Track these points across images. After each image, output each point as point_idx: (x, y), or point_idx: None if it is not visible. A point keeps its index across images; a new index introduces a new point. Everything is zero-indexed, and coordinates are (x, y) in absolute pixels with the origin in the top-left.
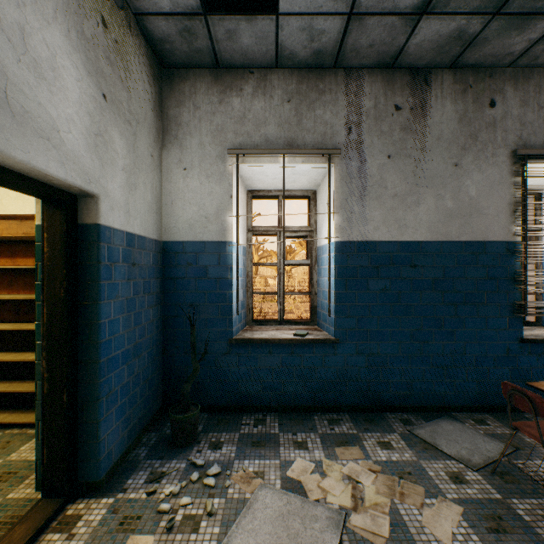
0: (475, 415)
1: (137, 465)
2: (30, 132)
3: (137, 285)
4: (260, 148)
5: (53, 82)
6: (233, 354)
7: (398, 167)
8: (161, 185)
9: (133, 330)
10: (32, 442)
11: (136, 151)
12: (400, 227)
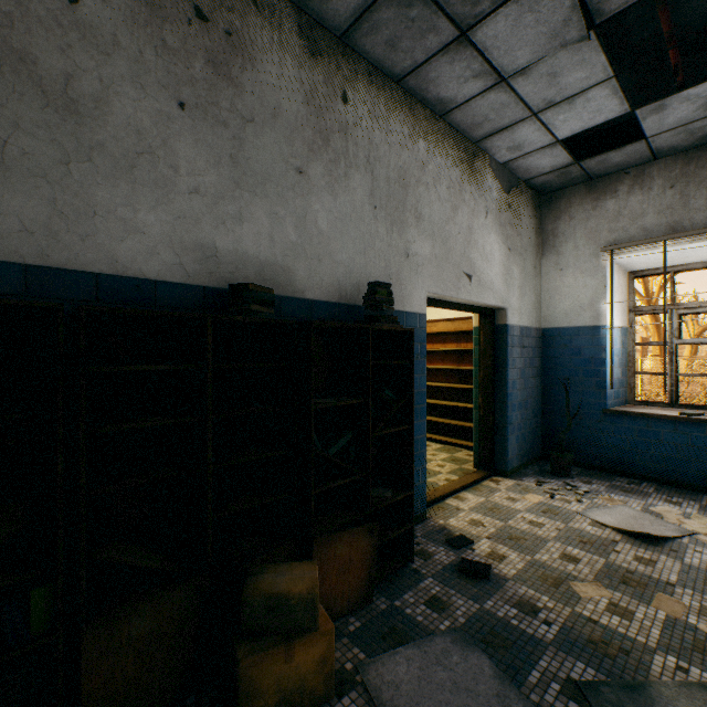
0: None
1: (527, 475)
2: (485, 289)
3: (525, 360)
4: (636, 239)
5: (491, 260)
6: (606, 423)
7: None
8: (540, 286)
9: (522, 390)
10: (461, 452)
11: (524, 271)
12: None
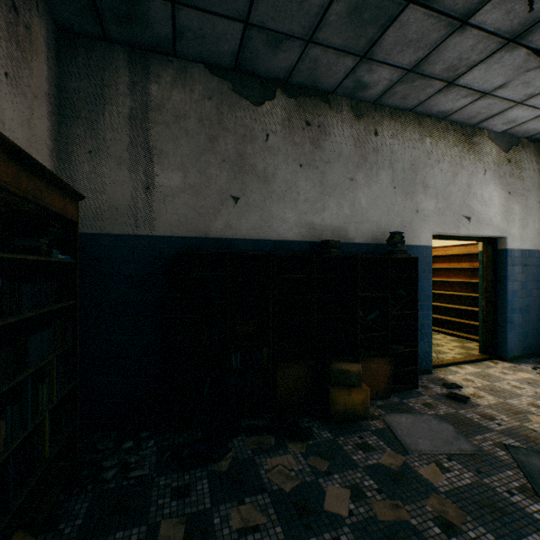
0: None
1: (526, 362)
2: (483, 225)
3: (527, 275)
4: None
5: (489, 204)
6: None
7: None
8: None
9: (524, 298)
10: (471, 344)
11: (526, 207)
12: None
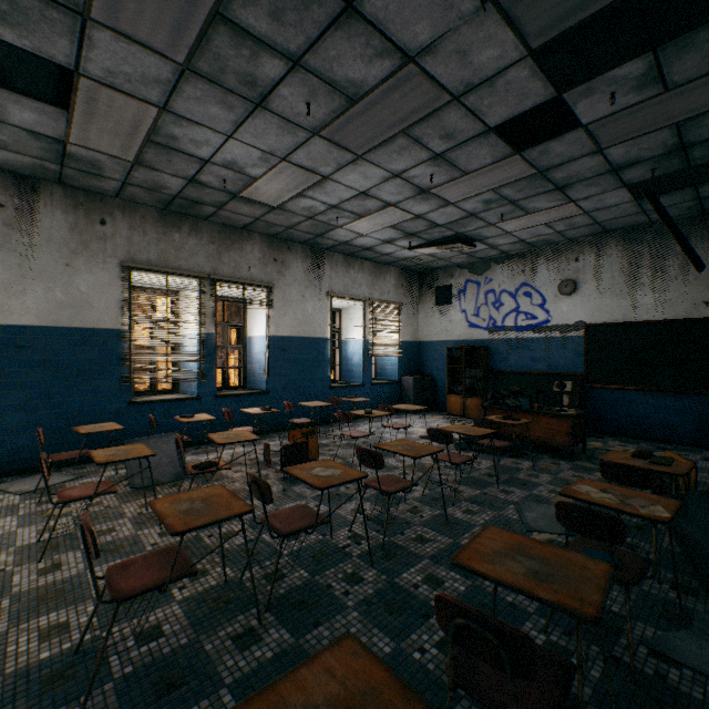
0: (84, 465)
1: None
2: None
3: None
4: None
5: None
6: None
7: (1, 258)
8: None
9: None
10: None
11: None
12: (4, 312)
